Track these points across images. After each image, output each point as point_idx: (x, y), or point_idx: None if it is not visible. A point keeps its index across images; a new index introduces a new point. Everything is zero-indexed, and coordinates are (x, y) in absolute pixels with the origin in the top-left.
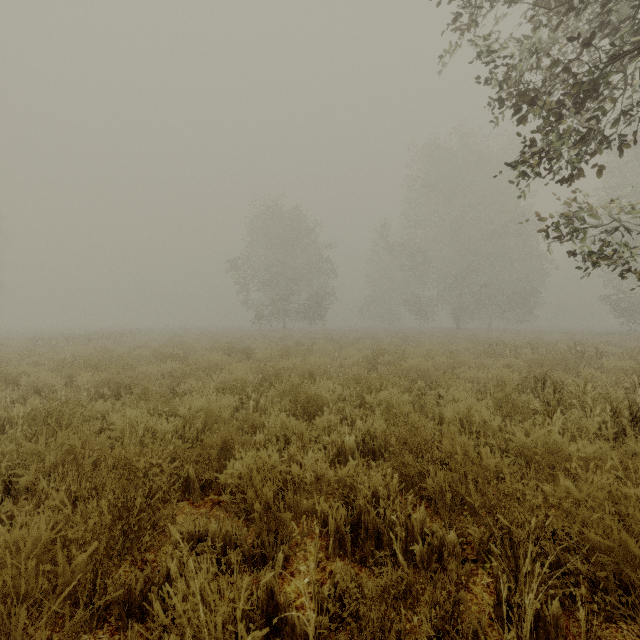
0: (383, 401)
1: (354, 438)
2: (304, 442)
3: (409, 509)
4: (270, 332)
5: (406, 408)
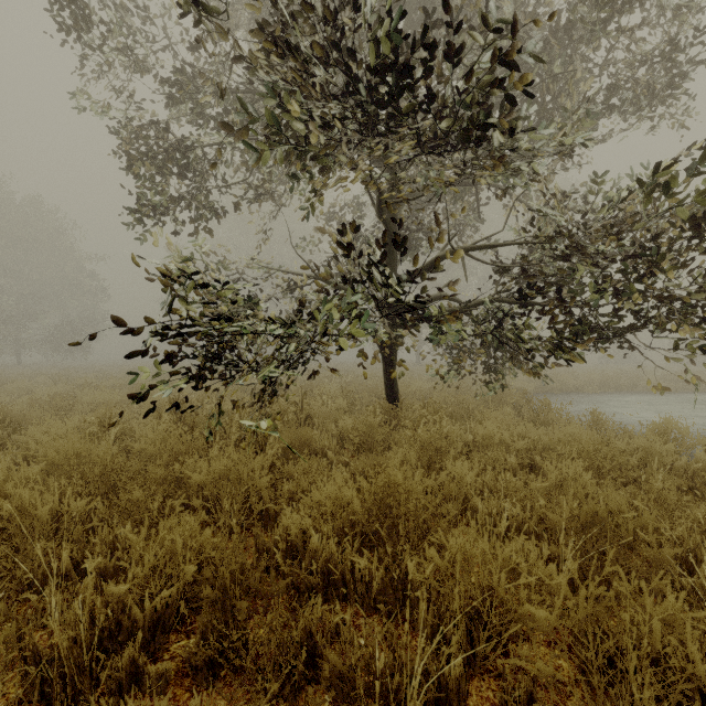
0: None
1: None
2: None
3: None
4: None
5: None
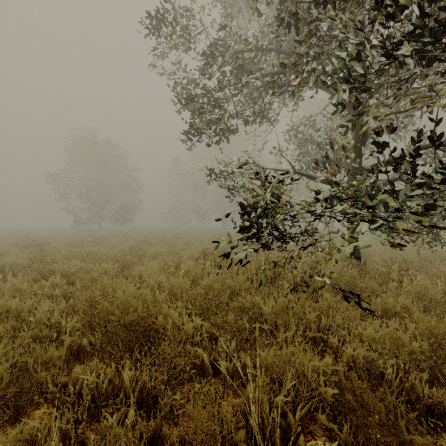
0: (100, 269)
1: (60, 289)
2: (21, 295)
3: (48, 315)
4: (86, 232)
5: (113, 272)
